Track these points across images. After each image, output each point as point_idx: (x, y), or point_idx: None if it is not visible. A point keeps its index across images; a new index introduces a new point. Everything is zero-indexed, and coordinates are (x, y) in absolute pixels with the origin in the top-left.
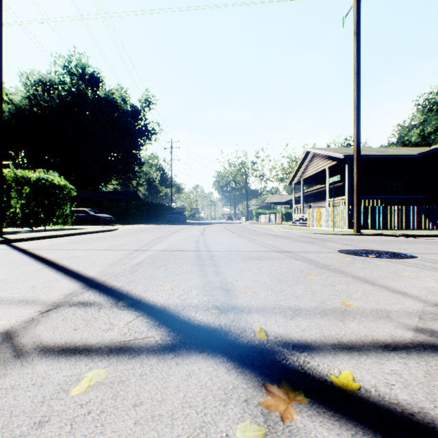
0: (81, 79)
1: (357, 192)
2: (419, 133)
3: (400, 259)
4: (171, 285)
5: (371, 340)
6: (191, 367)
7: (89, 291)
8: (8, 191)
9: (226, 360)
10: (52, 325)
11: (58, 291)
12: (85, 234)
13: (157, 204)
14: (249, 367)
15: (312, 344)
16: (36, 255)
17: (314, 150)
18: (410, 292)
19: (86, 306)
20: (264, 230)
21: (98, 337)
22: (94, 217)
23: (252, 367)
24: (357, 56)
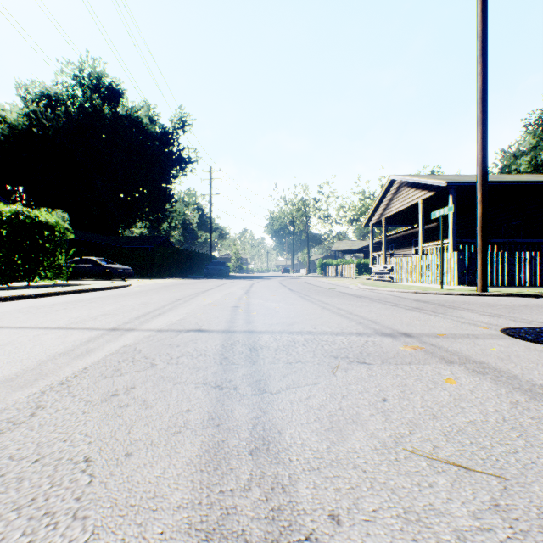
0: (96, 92)
1: (483, 230)
2: (531, 160)
3: None
4: None
5: None
6: None
7: None
8: None
9: None
10: None
11: None
12: (74, 293)
13: (192, 252)
14: None
15: None
16: None
17: (402, 178)
18: None
19: None
20: (336, 288)
21: None
22: (105, 268)
23: None
24: (483, 22)
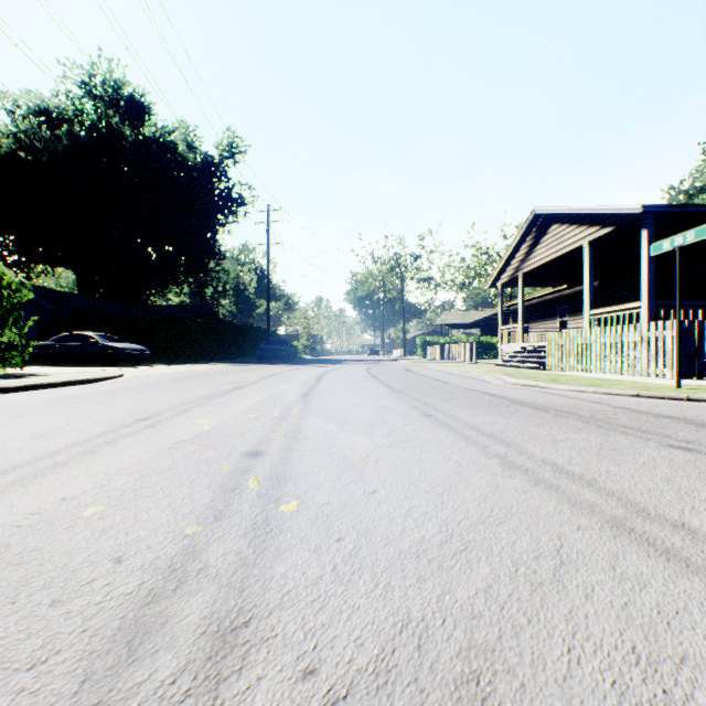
0: (113, 105)
1: None
2: None
3: None
4: None
5: None
6: None
7: None
8: None
9: None
10: None
11: None
12: None
13: (243, 326)
14: None
15: None
16: None
17: (555, 209)
18: None
19: None
20: (466, 382)
21: None
22: (106, 349)
23: None
24: None
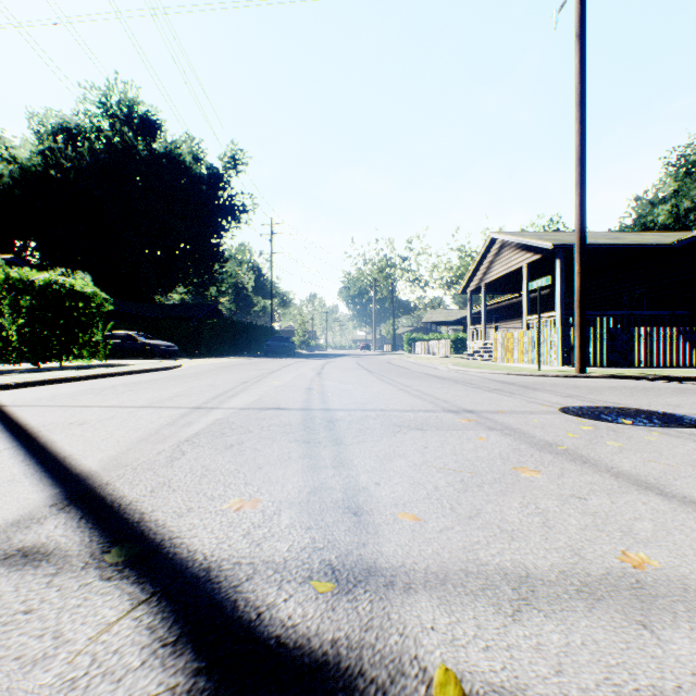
0: (127, 123)
1: (581, 305)
2: (671, 210)
3: (684, 429)
4: (239, 497)
5: None
6: None
7: (59, 515)
8: None
9: None
10: None
11: None
12: (123, 375)
13: (249, 324)
14: None
15: None
16: (11, 419)
17: (504, 237)
18: None
19: (28, 564)
20: (422, 369)
21: None
22: (144, 345)
23: None
24: (581, 74)
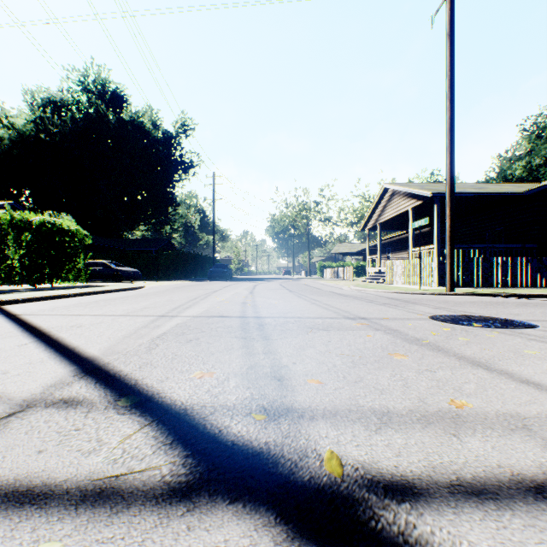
0: (101, 97)
1: (451, 240)
2: (525, 165)
3: (516, 330)
4: (200, 371)
5: (510, 476)
6: (212, 538)
7: (81, 381)
8: (3, 238)
9: (273, 520)
10: (6, 443)
11: (37, 380)
12: (101, 293)
13: (196, 255)
14: (313, 538)
15: (416, 484)
16: (27, 323)
17: (394, 187)
18: (546, 383)
19: (69, 406)
20: (331, 289)
21: (71, 467)
22: (115, 271)
23: (318, 538)
24: (451, 64)
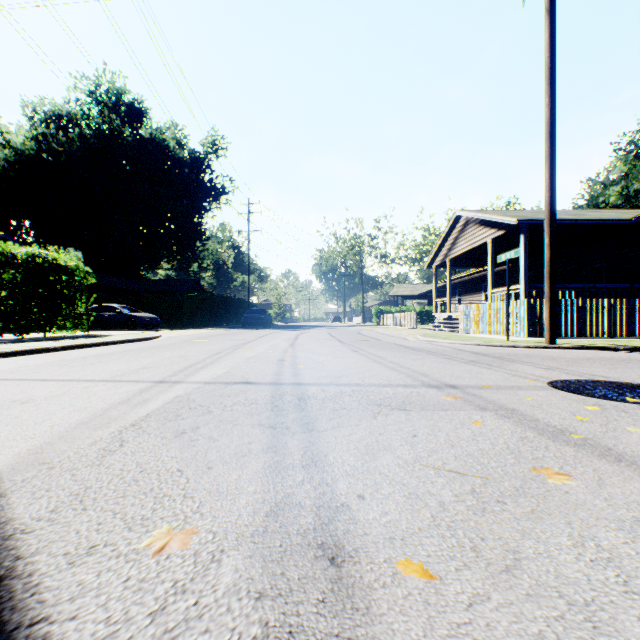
0: (115, 111)
1: (551, 276)
2: (621, 191)
3: None
4: (168, 525)
5: None
6: None
7: None
8: None
9: None
10: None
11: None
12: (100, 346)
13: (228, 298)
14: None
15: None
16: None
17: (468, 214)
18: None
19: None
20: (392, 339)
21: None
22: (128, 317)
23: None
24: (551, 48)
